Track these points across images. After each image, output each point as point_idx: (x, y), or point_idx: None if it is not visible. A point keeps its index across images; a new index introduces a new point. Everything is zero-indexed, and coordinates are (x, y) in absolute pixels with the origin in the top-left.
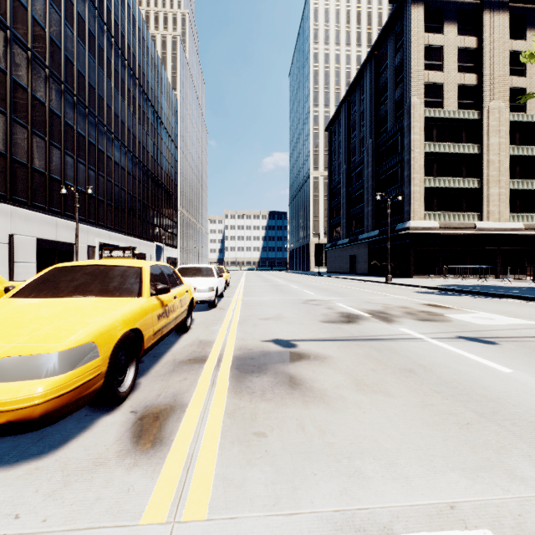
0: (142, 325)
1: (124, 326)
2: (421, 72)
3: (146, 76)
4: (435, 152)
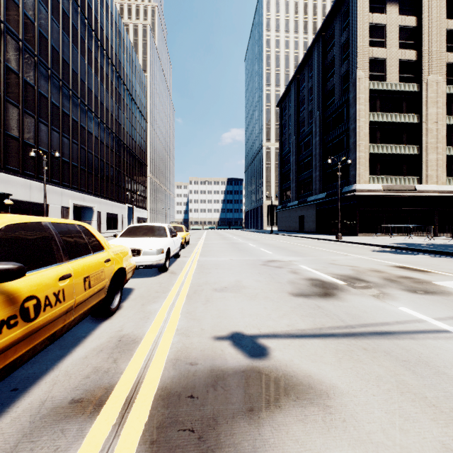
0: None
1: None
2: (366, 48)
3: (118, 57)
4: (378, 121)
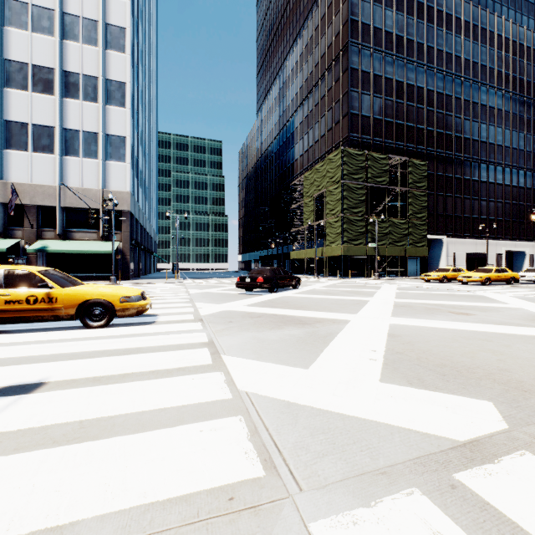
0: (490, 277)
1: (486, 276)
2: None
3: None
4: None
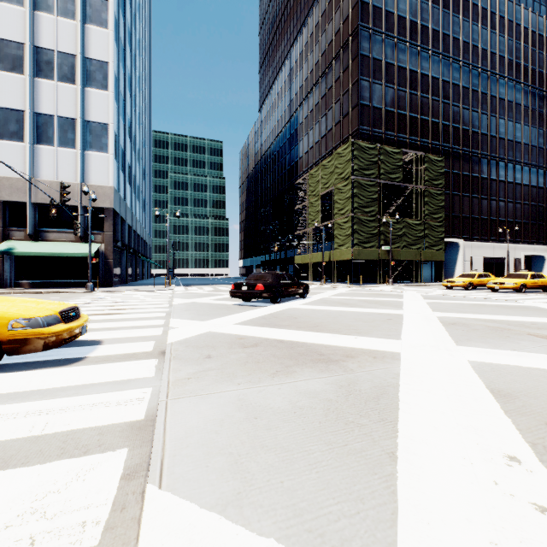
0: (526, 283)
1: (522, 282)
2: None
3: None
4: None
